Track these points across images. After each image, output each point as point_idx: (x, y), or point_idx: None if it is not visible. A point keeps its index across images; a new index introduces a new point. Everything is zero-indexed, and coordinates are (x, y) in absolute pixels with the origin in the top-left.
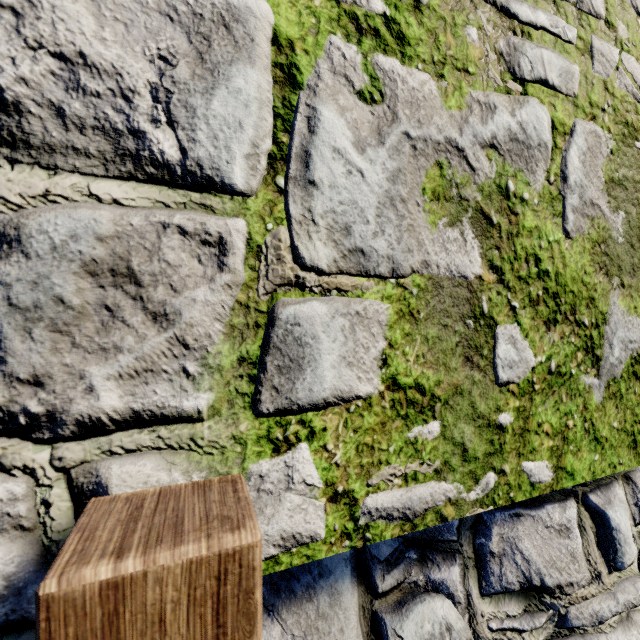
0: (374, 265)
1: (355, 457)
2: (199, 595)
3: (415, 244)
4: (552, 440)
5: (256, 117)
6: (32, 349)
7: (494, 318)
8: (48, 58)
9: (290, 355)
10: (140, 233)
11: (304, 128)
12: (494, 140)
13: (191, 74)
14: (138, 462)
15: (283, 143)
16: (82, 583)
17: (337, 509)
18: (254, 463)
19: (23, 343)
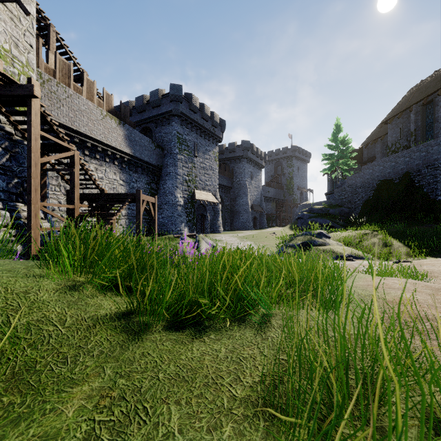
0: None
1: None
2: None
3: None
4: None
5: None
6: None
7: None
8: None
9: None
10: None
11: None
12: (11, 71)
13: None
14: None
15: None
16: None
17: None
18: None
19: None
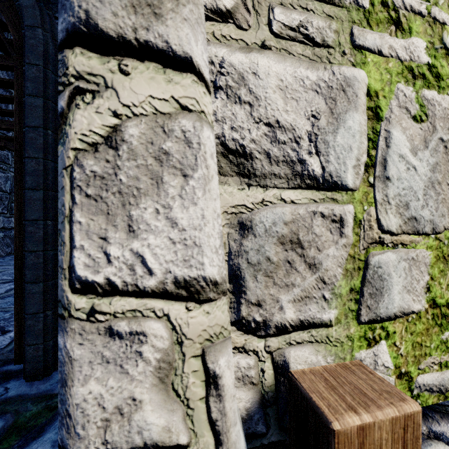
0: (422, 227)
1: (411, 350)
2: (396, 437)
3: (446, 211)
4: None
5: (358, 142)
6: (257, 286)
7: None
8: (263, 126)
9: (376, 286)
10: (303, 218)
11: (383, 145)
12: None
13: (326, 122)
14: (302, 349)
15: (372, 156)
16: (350, 425)
17: (401, 383)
18: (357, 352)
19: (253, 283)
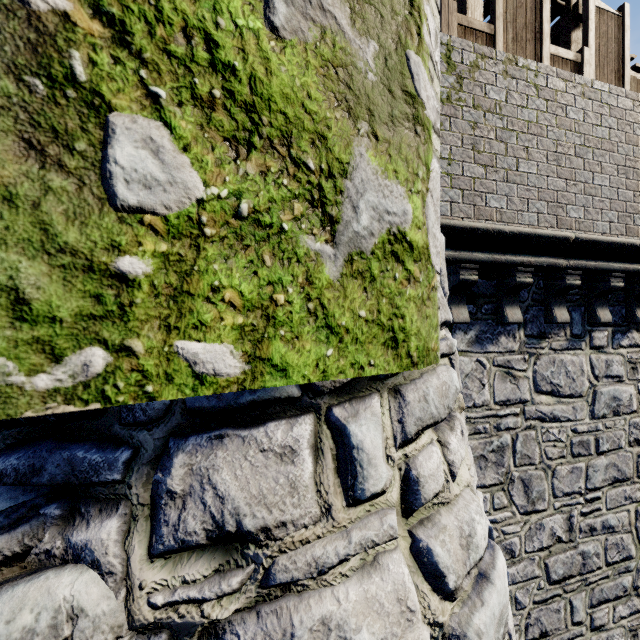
0: None
1: None
2: None
3: None
4: (243, 316)
5: None
6: None
7: (105, 96)
8: None
9: None
10: None
11: None
12: None
13: None
14: None
15: None
16: None
17: None
18: None
19: None
